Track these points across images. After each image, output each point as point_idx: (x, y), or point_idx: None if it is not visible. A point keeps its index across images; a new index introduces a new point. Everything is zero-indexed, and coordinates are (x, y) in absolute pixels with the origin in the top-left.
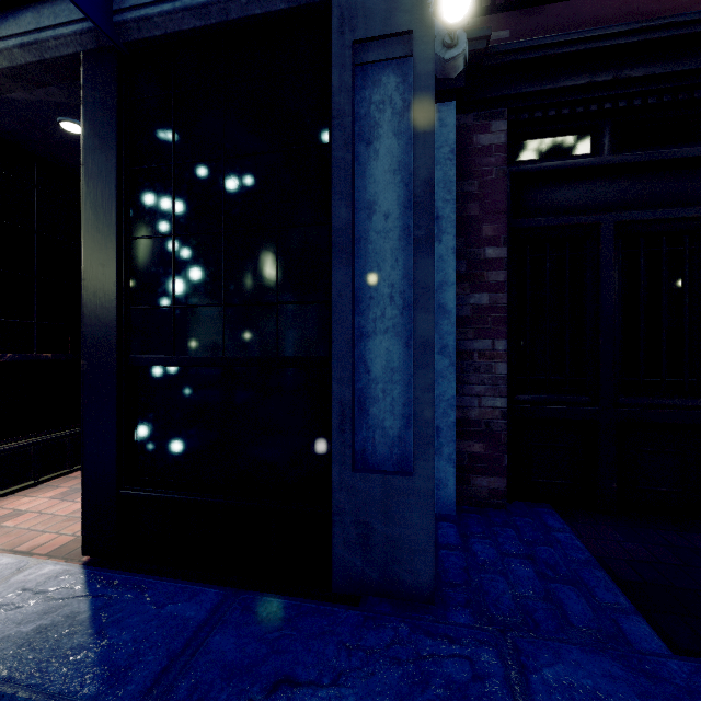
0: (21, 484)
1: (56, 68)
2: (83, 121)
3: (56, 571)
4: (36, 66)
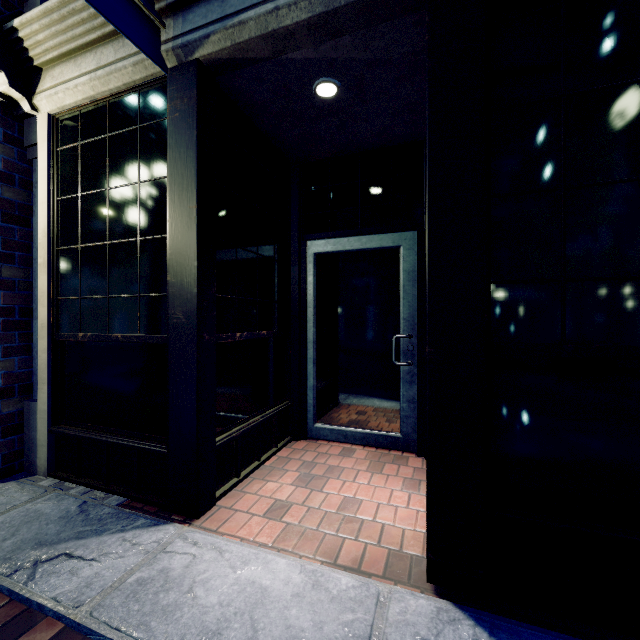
0: (250, 465)
1: (373, 7)
2: (429, 58)
3: (428, 608)
4: (353, 7)
